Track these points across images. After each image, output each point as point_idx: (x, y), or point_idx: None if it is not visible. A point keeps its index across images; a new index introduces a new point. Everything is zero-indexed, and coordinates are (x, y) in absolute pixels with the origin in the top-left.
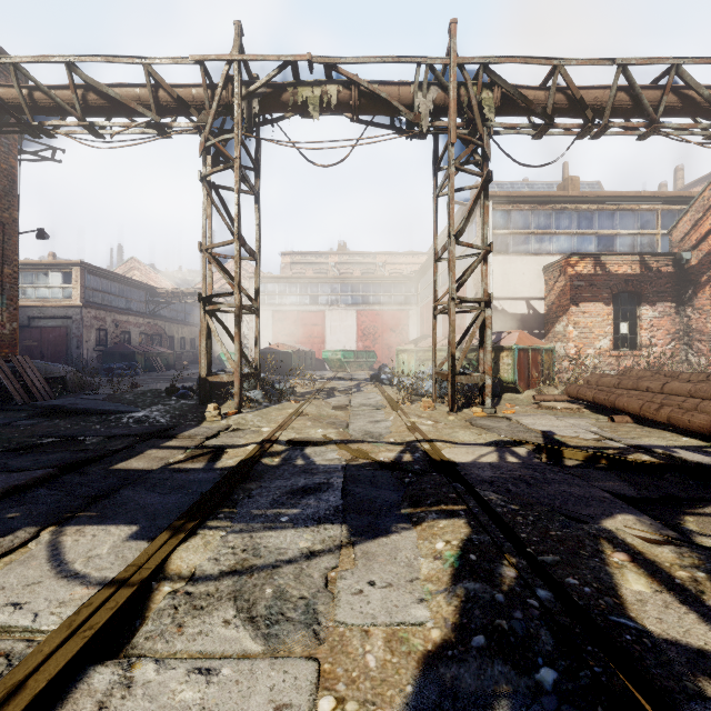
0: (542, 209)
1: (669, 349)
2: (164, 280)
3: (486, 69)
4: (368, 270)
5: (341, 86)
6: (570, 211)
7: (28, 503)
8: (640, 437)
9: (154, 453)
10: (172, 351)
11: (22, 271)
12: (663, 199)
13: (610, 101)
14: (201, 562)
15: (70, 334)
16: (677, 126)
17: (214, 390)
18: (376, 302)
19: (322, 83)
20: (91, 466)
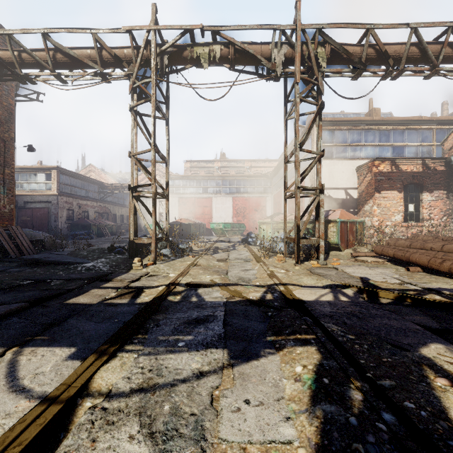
0: (355, 129)
1: (442, 221)
2: (110, 178)
3: (320, 32)
4: (239, 171)
5: (222, 45)
6: (374, 130)
7: (2, 329)
8: (430, 282)
9: (96, 292)
10: (115, 223)
11: (20, 173)
12: (437, 122)
13: (405, 53)
14: (117, 380)
15: (50, 213)
16: (451, 69)
17: (139, 248)
18: (245, 192)
19: (210, 44)
20: (52, 300)
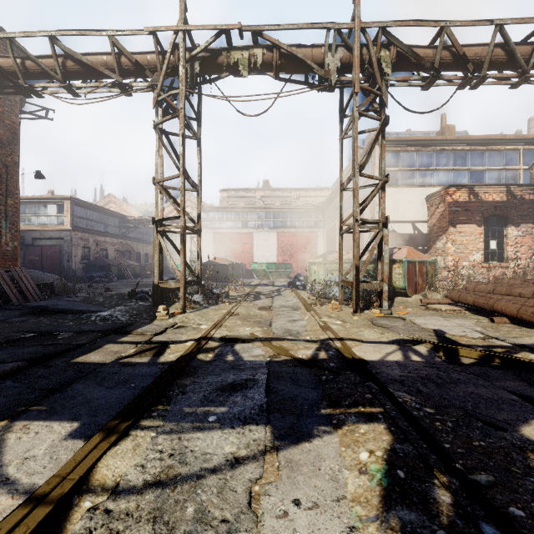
0: (425, 150)
1: (531, 261)
2: (133, 210)
3: (384, 31)
4: (286, 202)
5: (265, 49)
6: (448, 152)
7: None
8: (521, 336)
9: (111, 348)
10: (138, 264)
11: (28, 204)
12: (525, 141)
13: (488, 56)
14: (127, 469)
15: (62, 251)
16: None
17: (165, 294)
18: (292, 226)
19: (250, 48)
20: (56, 359)
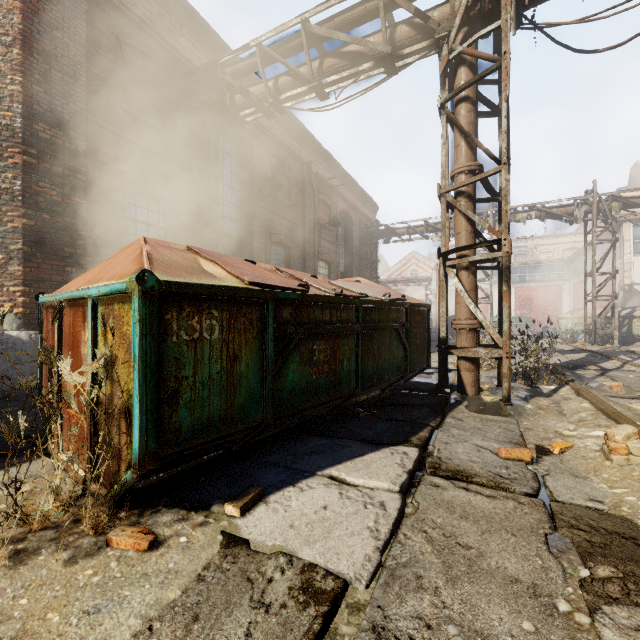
0: None
1: None
2: None
3: (613, 196)
4: (520, 252)
5: (536, 211)
6: None
7: None
8: None
9: None
10: None
11: None
12: None
13: None
14: None
15: None
16: None
17: None
18: (531, 280)
19: (527, 211)
20: None
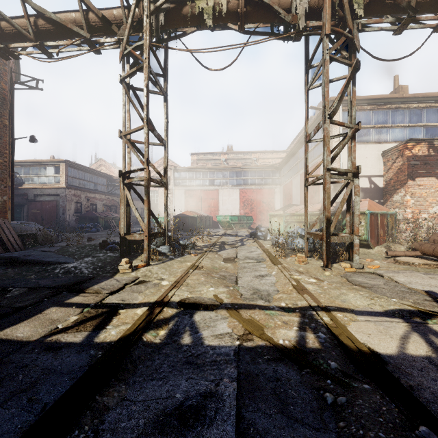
0: (381, 109)
1: None
2: None
3: None
4: (246, 163)
5: None
6: (403, 109)
7: None
8: None
9: (51, 313)
10: None
11: (31, 166)
12: None
13: None
14: None
15: (58, 206)
16: None
17: (134, 245)
18: (252, 183)
19: None
20: None
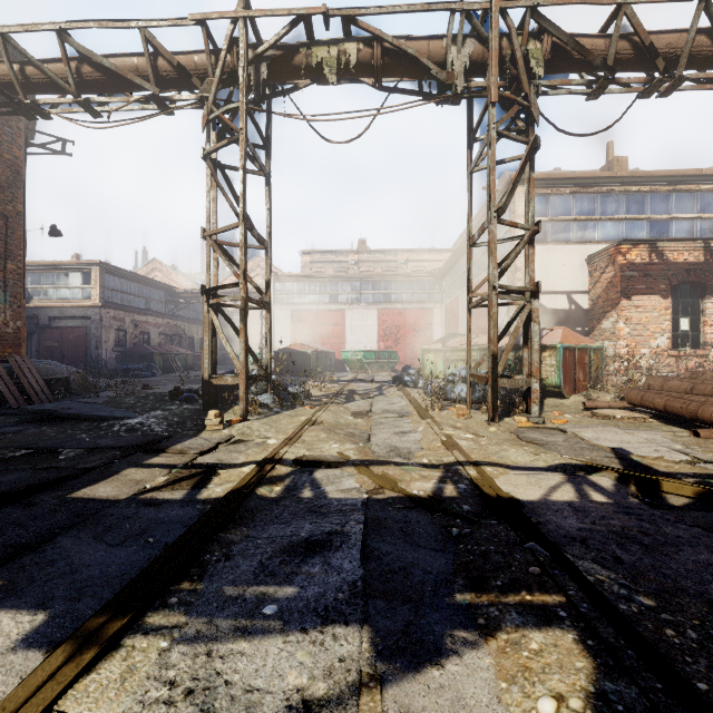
0: (585, 192)
1: None
2: (185, 281)
3: (533, 13)
4: (389, 268)
5: (361, 43)
6: (618, 194)
7: None
8: None
9: (131, 474)
10: (191, 352)
11: (44, 272)
12: None
13: (687, 46)
14: None
15: (89, 335)
16: None
17: (221, 393)
18: (398, 301)
19: (340, 42)
20: (47, 492)
